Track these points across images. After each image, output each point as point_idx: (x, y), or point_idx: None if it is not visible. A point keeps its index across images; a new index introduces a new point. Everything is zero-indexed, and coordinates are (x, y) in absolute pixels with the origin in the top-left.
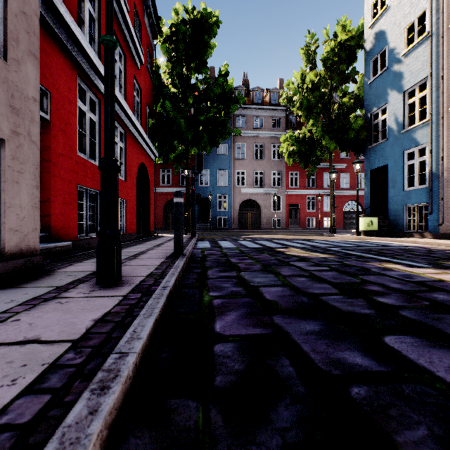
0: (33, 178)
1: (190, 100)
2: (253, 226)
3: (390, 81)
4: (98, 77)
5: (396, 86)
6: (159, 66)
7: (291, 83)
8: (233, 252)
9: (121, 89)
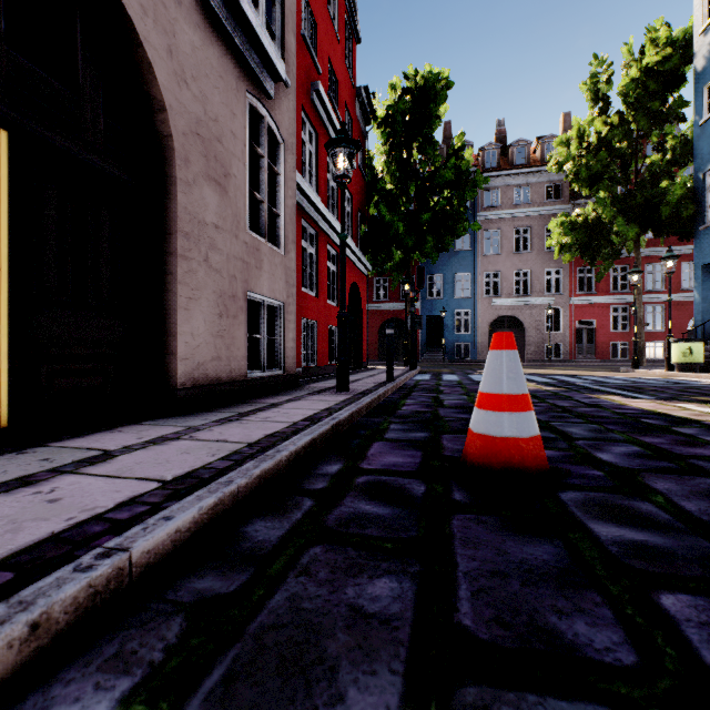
0: (294, 323)
1: (411, 189)
2: None
3: None
4: (316, 212)
5: None
6: (372, 157)
7: (564, 140)
8: (449, 384)
9: (333, 208)
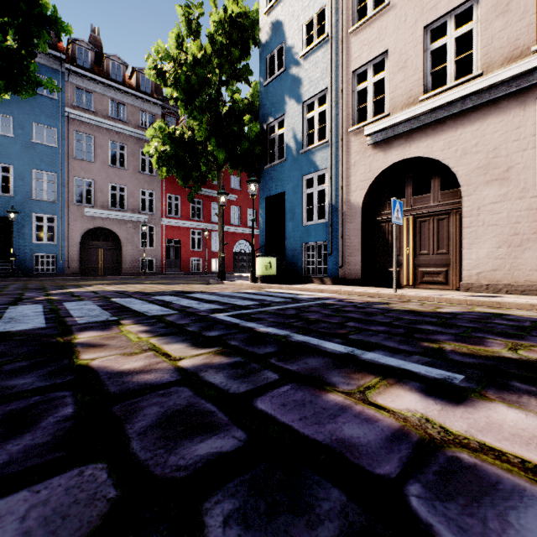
0: None
1: None
2: (108, 270)
3: (288, 87)
4: None
5: (295, 94)
6: None
7: None
8: None
9: None
